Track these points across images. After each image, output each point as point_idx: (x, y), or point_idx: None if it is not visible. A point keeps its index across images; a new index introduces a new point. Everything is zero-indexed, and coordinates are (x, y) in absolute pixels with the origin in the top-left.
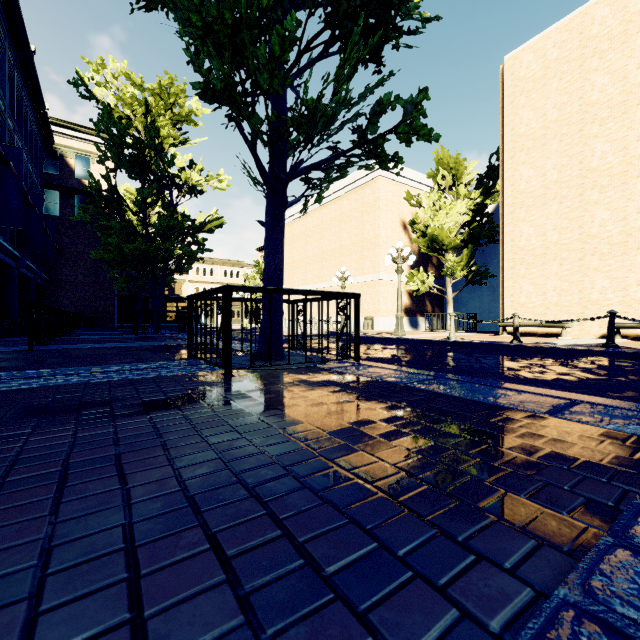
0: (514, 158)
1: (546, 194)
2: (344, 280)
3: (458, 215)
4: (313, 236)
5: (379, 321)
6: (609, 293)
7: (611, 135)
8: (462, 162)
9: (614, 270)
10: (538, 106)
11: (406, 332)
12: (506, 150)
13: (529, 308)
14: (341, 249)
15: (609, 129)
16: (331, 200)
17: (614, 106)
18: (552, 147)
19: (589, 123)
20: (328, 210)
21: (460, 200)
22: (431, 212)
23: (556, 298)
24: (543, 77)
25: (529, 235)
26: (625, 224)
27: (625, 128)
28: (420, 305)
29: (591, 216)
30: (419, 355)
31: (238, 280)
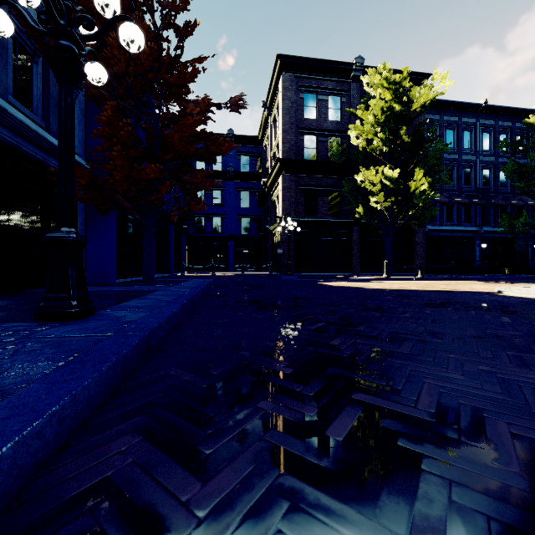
0: None
1: None
2: None
3: None
4: None
5: None
6: None
7: None
8: None
9: None
10: None
11: None
12: None
13: None
14: None
15: None
16: None
17: None
18: None
19: None
20: None
21: None
22: None
23: None
24: None
25: None
26: None
27: None
28: None
29: None
30: None
31: None
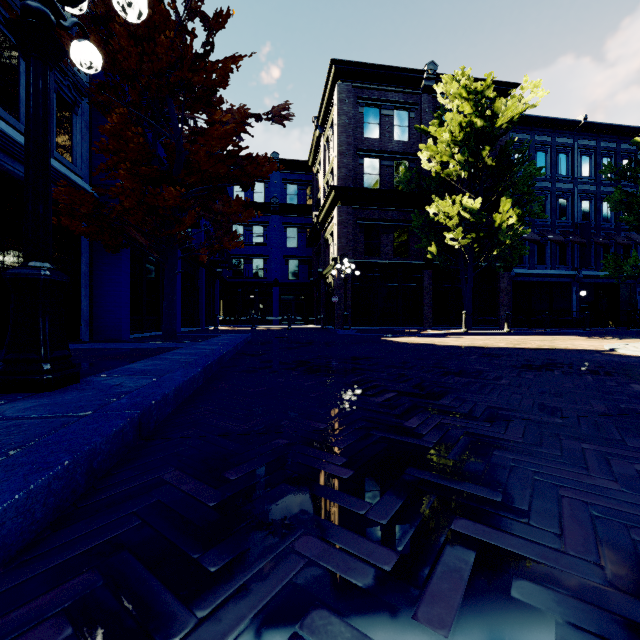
0: None
1: None
2: None
3: None
4: None
5: None
6: None
7: None
8: None
9: None
10: None
11: None
12: None
13: None
14: None
15: None
16: None
17: None
18: None
19: None
20: None
21: None
22: None
23: None
24: None
25: None
26: None
27: None
28: None
29: None
30: None
31: None
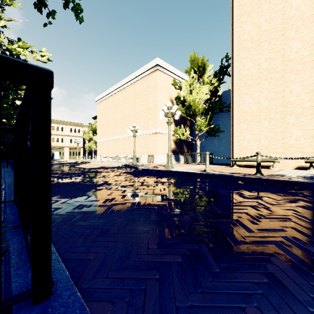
0: (240, 55)
1: (260, 77)
2: (135, 132)
3: (203, 94)
4: (119, 107)
5: (157, 158)
6: (302, 140)
7: (303, 37)
8: (206, 62)
9: (305, 125)
10: (255, 21)
11: (173, 164)
12: (235, 50)
13: (249, 149)
14: (135, 114)
15: (302, 33)
16: (129, 85)
17: (305, 18)
18: (264, 47)
19: (288, 30)
20: (127, 91)
21: (204, 85)
22: (188, 91)
23: (267, 143)
24: (258, 2)
25: (249, 103)
26: (313, 94)
27: (313, 32)
28: (181, 148)
29: (290, 90)
30: (191, 196)
31: (79, 134)
